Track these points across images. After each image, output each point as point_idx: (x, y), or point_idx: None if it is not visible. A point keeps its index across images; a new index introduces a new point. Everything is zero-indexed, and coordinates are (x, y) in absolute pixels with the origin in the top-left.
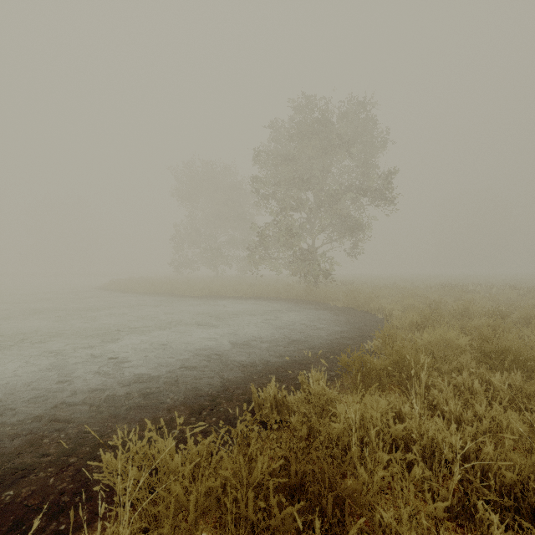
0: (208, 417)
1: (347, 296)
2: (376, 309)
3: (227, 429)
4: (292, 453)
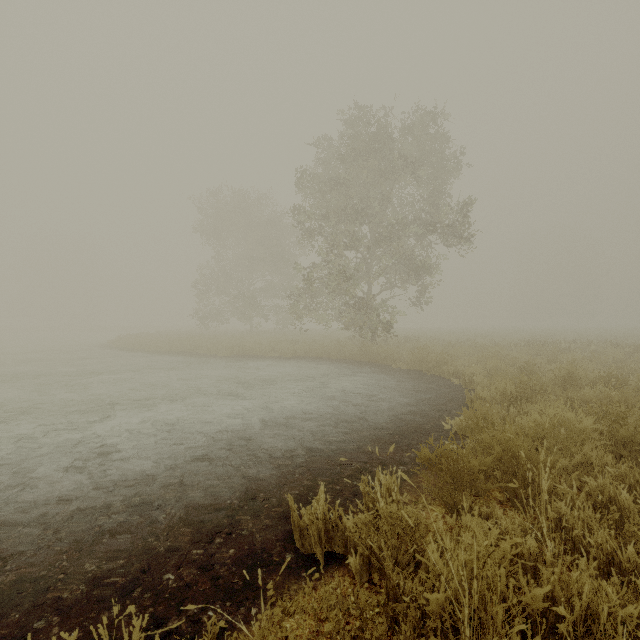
0: (223, 548)
1: (413, 356)
2: (451, 373)
3: (251, 571)
4: None
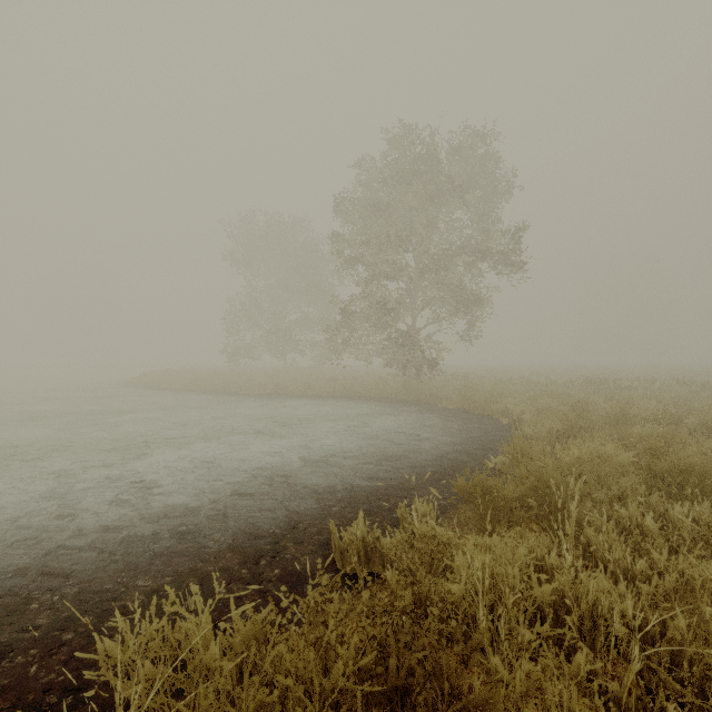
0: (268, 568)
1: (460, 394)
2: (500, 412)
3: (295, 586)
4: (390, 636)
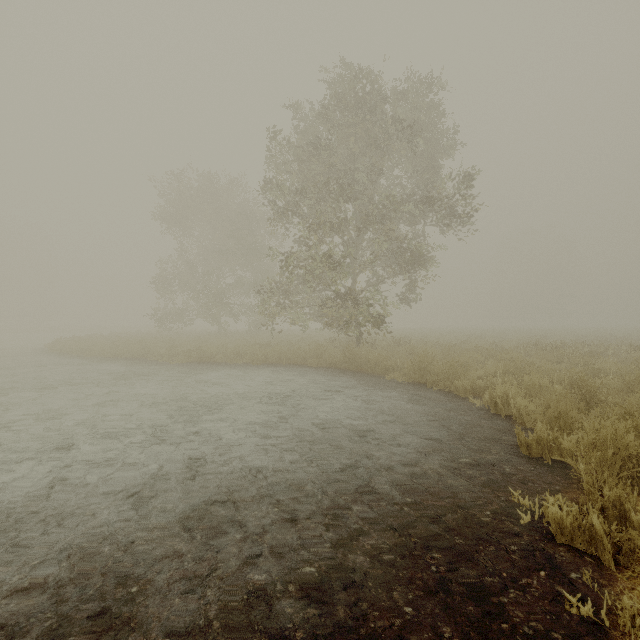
0: None
1: (413, 365)
2: (468, 390)
3: None
4: None
